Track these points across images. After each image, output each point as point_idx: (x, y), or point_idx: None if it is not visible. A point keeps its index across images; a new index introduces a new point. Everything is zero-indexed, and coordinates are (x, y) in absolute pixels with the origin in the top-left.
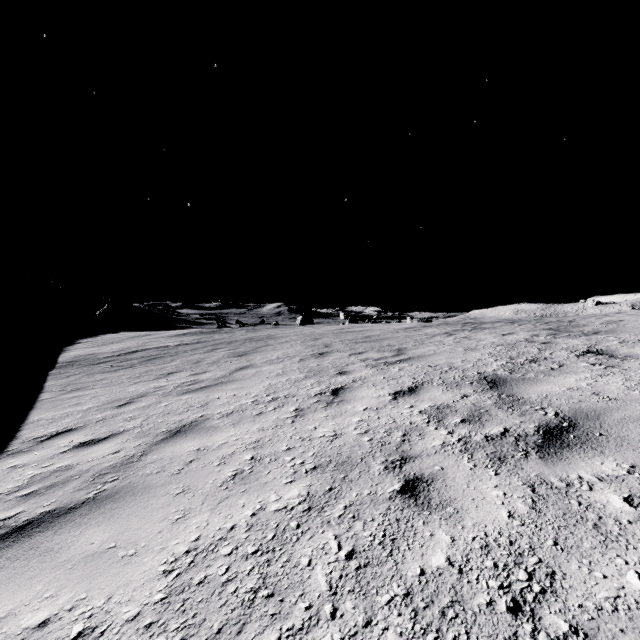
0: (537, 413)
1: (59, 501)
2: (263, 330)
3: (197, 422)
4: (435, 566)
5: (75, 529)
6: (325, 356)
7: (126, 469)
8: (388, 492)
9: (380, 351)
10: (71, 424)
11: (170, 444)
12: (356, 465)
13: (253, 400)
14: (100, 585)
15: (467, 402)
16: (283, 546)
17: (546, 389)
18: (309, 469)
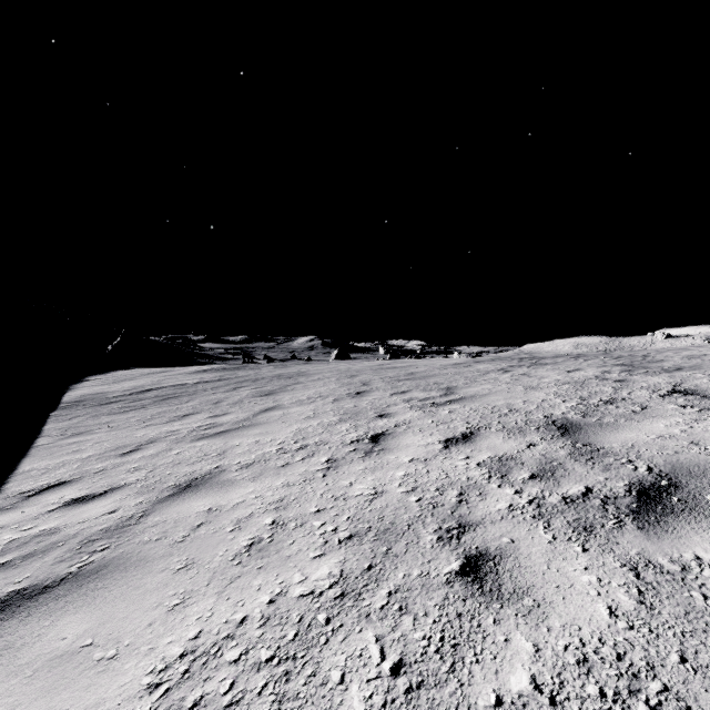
0: (624, 467)
1: (34, 576)
2: (293, 366)
3: (211, 475)
4: (516, 691)
5: (46, 617)
6: (363, 396)
7: (121, 534)
8: (444, 573)
9: (426, 390)
10: (66, 475)
11: (177, 502)
12: (402, 534)
13: (278, 448)
14: (63, 704)
15: (535, 452)
16: (307, 651)
17: (631, 437)
18: (343, 538)
